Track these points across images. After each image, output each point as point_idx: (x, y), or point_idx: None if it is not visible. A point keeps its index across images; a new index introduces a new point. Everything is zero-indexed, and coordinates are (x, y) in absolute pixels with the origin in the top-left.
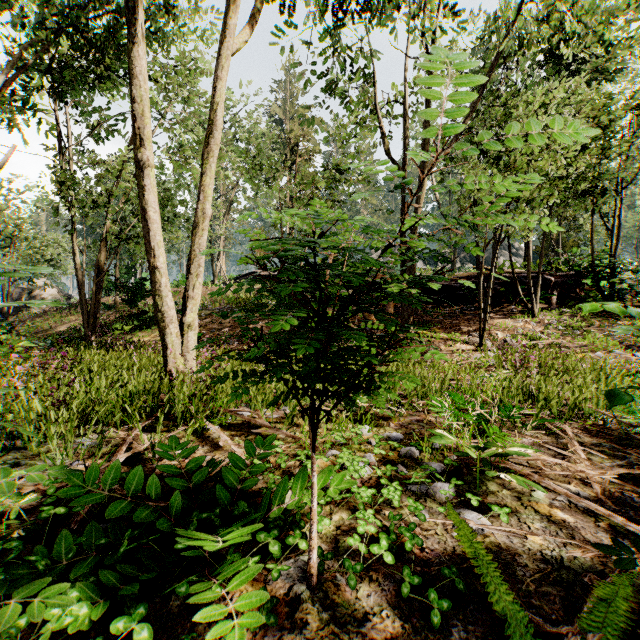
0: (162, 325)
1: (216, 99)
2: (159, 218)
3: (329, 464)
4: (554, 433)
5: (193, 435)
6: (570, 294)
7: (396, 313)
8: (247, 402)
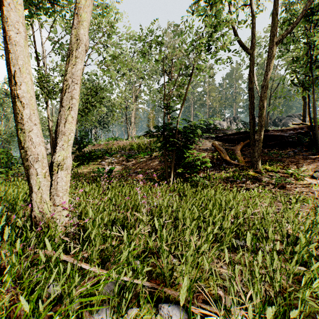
0: (26, 164)
1: None
2: (25, 42)
3: None
4: None
5: None
6: None
7: (242, 154)
8: (117, 268)
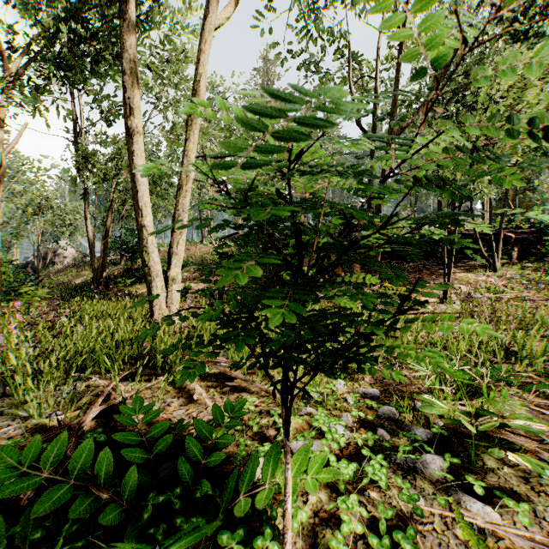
0: (149, 279)
1: (198, 70)
2: (146, 181)
3: (304, 424)
4: (542, 393)
5: (171, 385)
6: (530, 250)
7: (362, 268)
8: (225, 351)
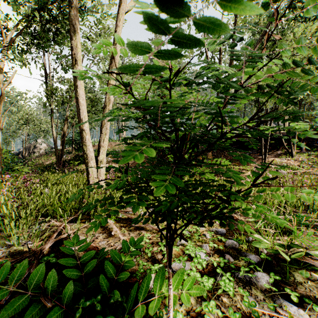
0: (86, 161)
1: None
2: (85, 103)
3: (179, 251)
4: None
5: None
6: (313, 144)
7: (213, 155)
8: None
